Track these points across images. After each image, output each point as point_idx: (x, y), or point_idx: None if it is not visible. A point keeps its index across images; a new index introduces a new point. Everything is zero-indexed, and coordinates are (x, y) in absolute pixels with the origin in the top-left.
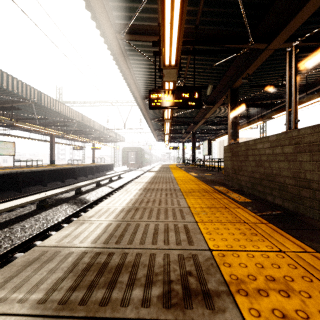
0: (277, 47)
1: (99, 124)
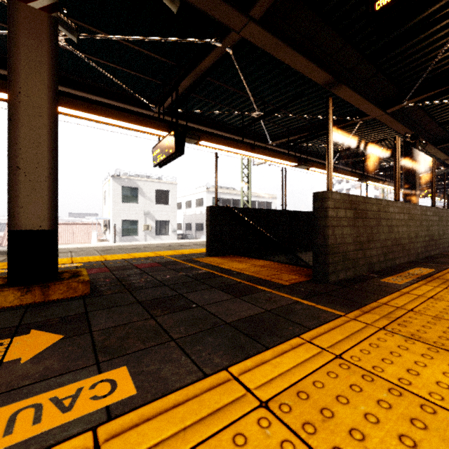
0: (242, 35)
1: None
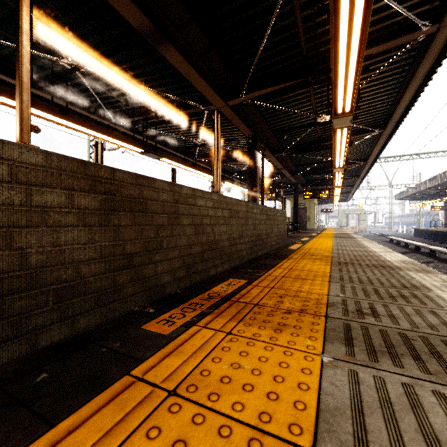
0: None
1: None
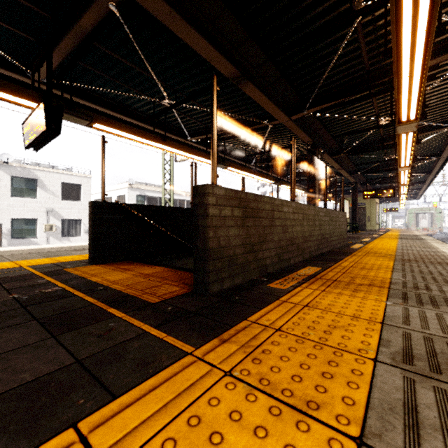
0: None
1: None
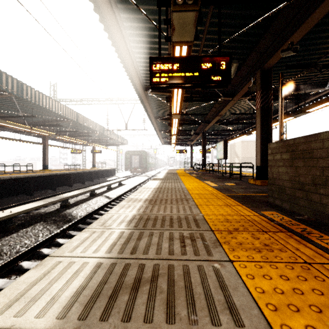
0: None
1: (98, 125)
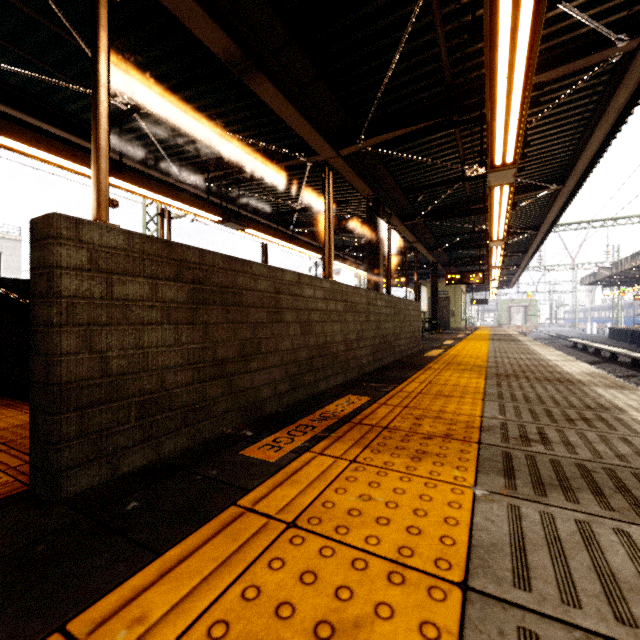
0: None
1: None
